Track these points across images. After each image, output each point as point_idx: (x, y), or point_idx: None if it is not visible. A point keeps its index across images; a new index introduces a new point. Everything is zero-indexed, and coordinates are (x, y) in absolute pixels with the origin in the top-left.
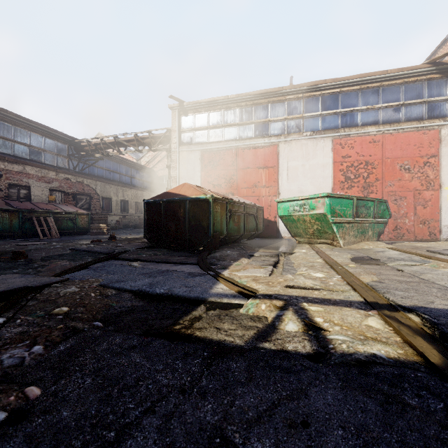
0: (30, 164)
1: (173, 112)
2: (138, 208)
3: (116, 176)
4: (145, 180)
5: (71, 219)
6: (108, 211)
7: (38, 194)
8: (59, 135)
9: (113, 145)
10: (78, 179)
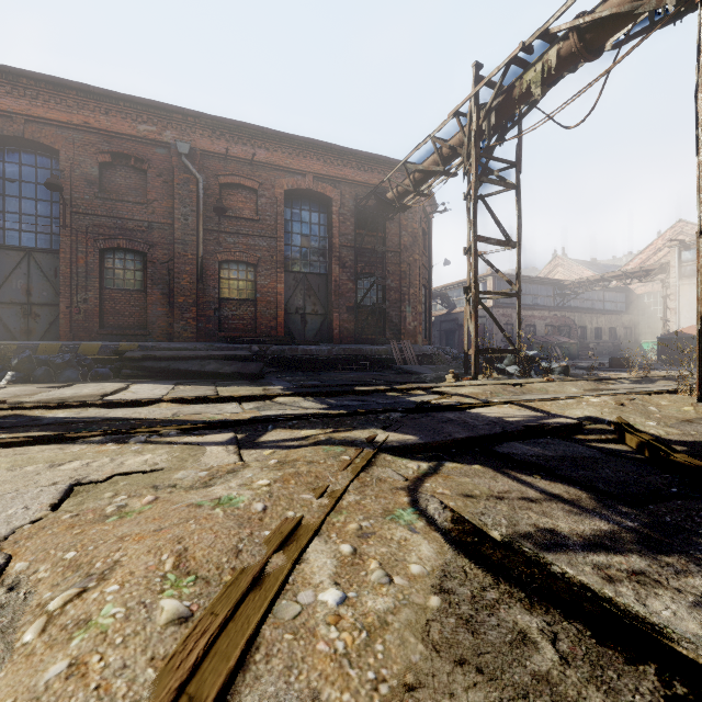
0: (536, 309)
1: (672, 250)
2: (611, 334)
3: (588, 303)
4: (618, 302)
5: (567, 348)
6: (583, 339)
7: (539, 330)
8: (548, 281)
9: (597, 282)
10: (562, 314)
